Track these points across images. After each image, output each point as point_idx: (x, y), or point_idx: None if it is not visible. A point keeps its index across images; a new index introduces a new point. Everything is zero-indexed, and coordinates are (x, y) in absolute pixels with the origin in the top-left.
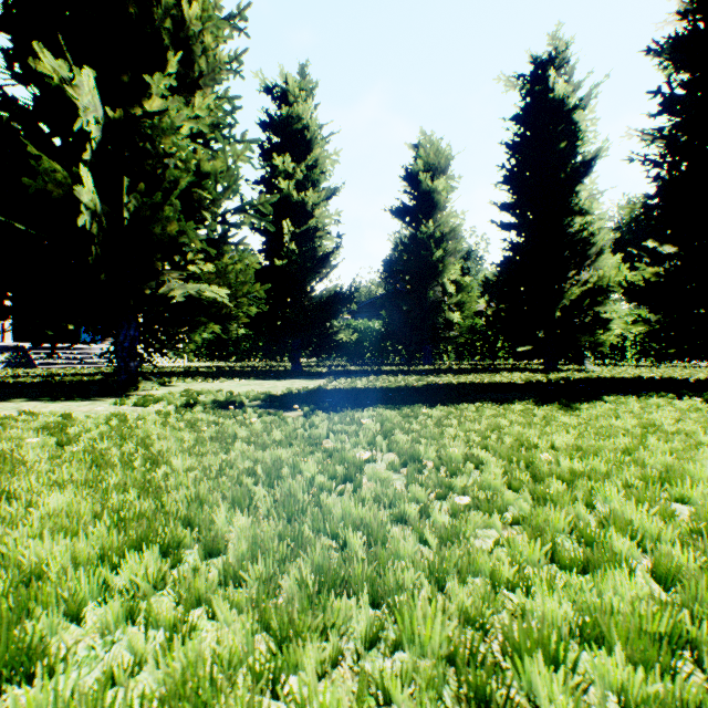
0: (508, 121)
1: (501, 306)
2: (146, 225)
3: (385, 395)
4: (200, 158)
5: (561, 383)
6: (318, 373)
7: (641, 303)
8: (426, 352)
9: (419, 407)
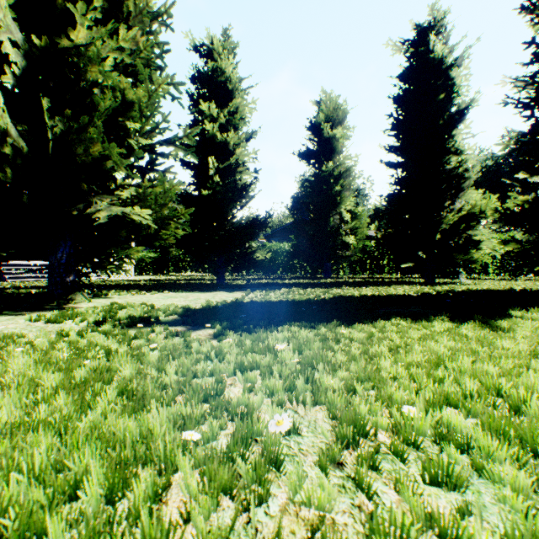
0: (395, 78)
1: (389, 231)
2: (70, 146)
3: (298, 309)
4: (125, 88)
5: (453, 295)
6: (238, 285)
7: (517, 226)
8: (326, 268)
9: (335, 325)
